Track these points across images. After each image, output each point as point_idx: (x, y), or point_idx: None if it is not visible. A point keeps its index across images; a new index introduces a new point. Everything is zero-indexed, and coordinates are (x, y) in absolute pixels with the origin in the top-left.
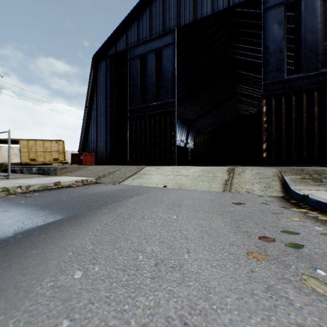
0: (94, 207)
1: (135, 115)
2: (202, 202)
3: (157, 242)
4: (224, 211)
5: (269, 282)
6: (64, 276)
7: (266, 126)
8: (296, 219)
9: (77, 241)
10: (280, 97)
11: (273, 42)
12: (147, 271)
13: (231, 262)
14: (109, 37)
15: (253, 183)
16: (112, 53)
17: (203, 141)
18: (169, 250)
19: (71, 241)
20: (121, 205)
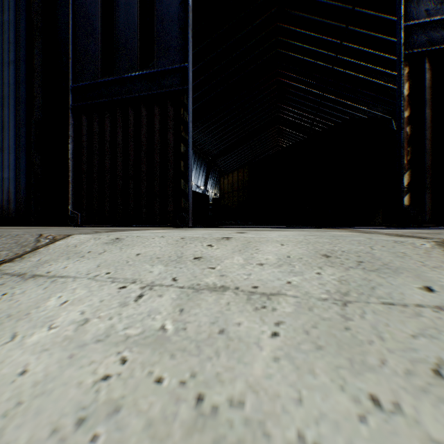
0: None
1: (88, 102)
2: None
3: None
4: None
5: None
6: None
7: (410, 131)
8: None
9: None
10: None
11: None
12: None
13: None
14: None
15: None
16: None
17: (236, 183)
18: None
19: None
20: None
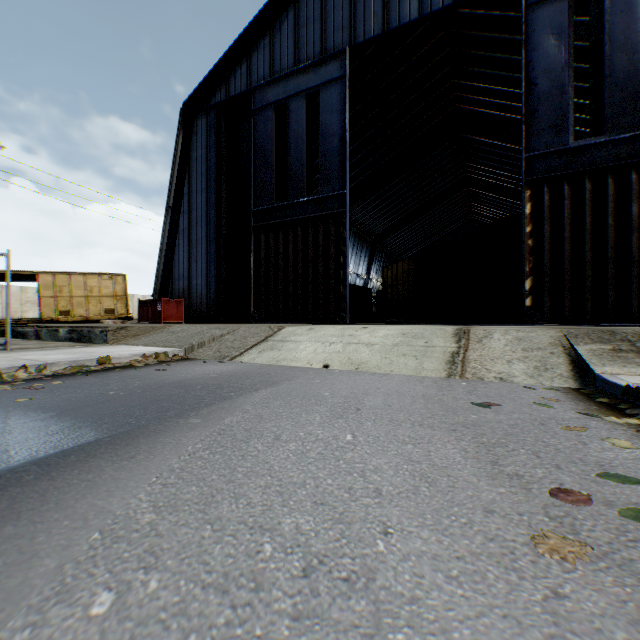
0: (172, 413)
1: (266, 222)
2: (406, 400)
3: (308, 503)
4: (456, 422)
5: (611, 633)
6: (65, 608)
7: (532, 243)
8: (623, 444)
9: (119, 501)
10: (561, 184)
11: (546, 73)
12: (284, 594)
13: (496, 564)
14: (213, 68)
15: (510, 359)
16: (219, 99)
17: (400, 275)
18: (338, 526)
19: (106, 500)
20: (232, 407)
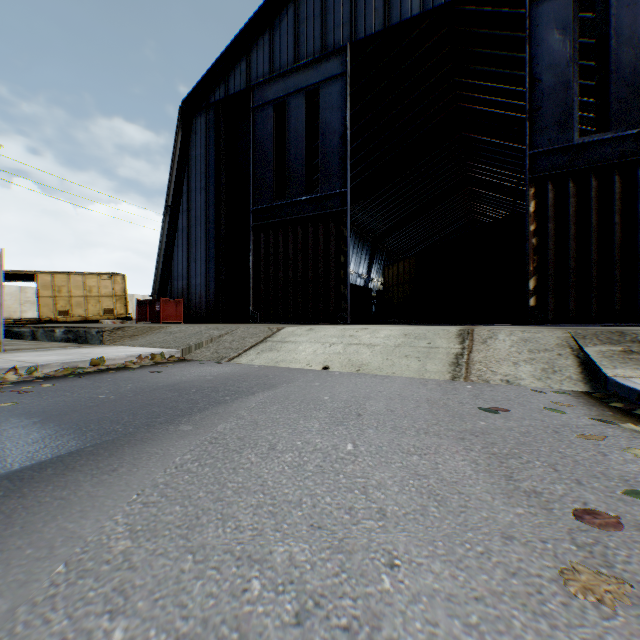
0: (162, 419)
1: (266, 221)
2: (410, 405)
3: (304, 527)
4: (464, 430)
5: None
6: None
7: (536, 242)
8: None
9: (92, 524)
10: (566, 181)
11: (551, 68)
12: None
13: (521, 608)
14: (212, 65)
15: (516, 361)
16: (218, 97)
17: (401, 275)
18: (337, 556)
19: (78, 522)
20: (227, 413)
